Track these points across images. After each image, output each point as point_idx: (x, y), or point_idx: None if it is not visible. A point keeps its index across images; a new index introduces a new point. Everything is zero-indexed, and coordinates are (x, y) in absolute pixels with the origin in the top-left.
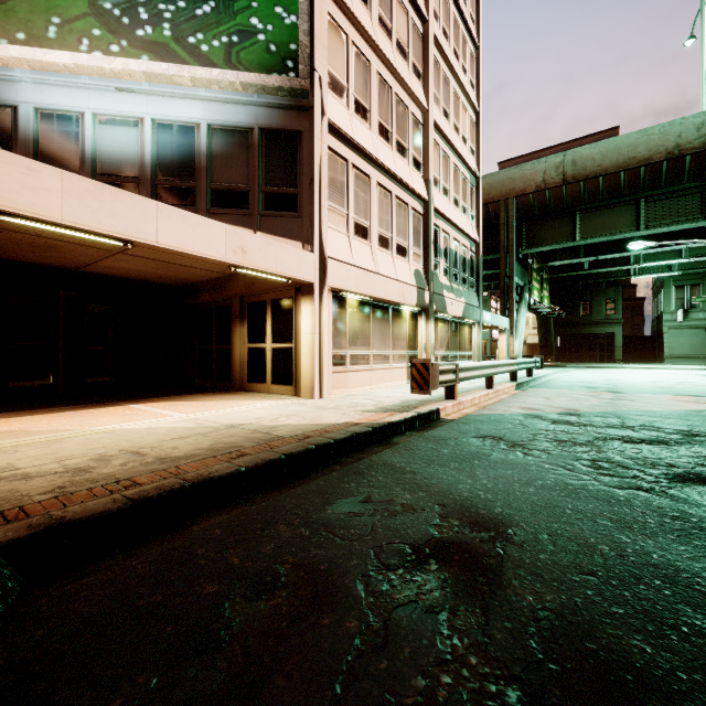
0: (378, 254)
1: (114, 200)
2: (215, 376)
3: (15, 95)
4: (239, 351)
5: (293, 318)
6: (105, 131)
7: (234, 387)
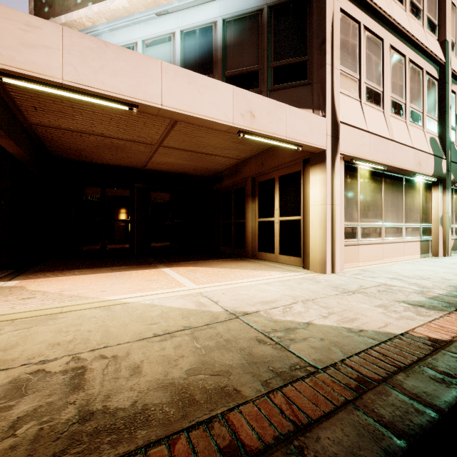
0: (392, 120)
1: (116, 59)
2: (233, 245)
3: None
4: (251, 224)
5: (301, 190)
6: (150, 52)
7: (247, 255)
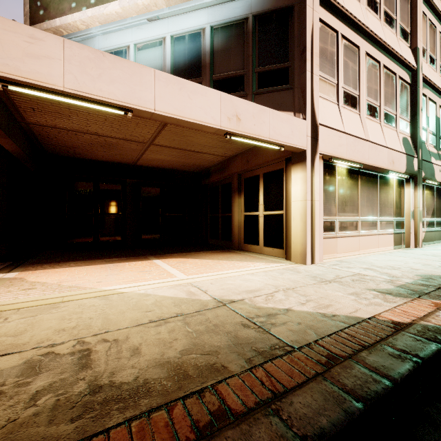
0: (367, 122)
1: (113, 67)
2: (220, 237)
3: (93, 46)
4: (237, 218)
5: (284, 187)
6: (141, 55)
7: (233, 247)
